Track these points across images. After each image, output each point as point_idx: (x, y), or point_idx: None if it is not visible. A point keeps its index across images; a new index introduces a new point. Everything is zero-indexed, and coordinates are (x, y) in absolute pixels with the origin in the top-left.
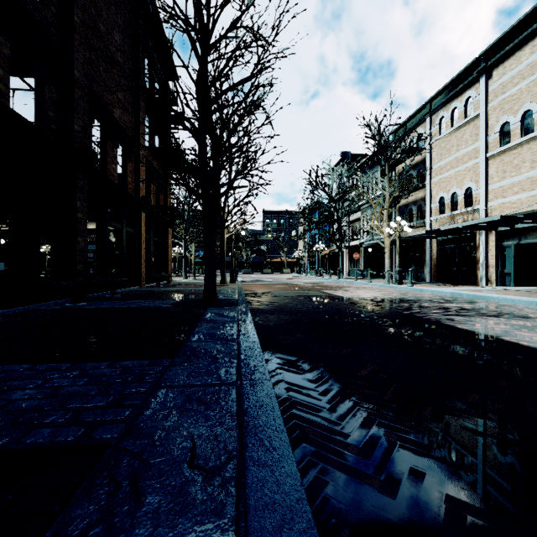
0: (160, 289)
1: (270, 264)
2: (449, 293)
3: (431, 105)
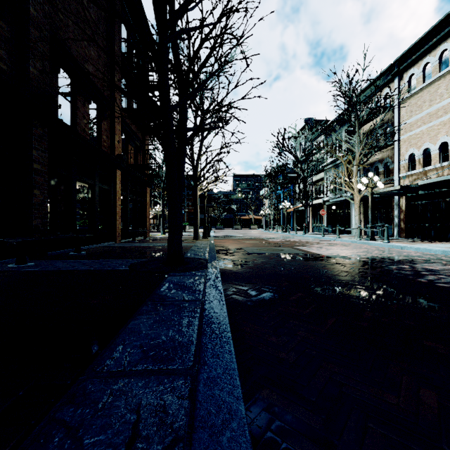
0: (132, 245)
1: (239, 221)
2: (439, 251)
3: (400, 64)
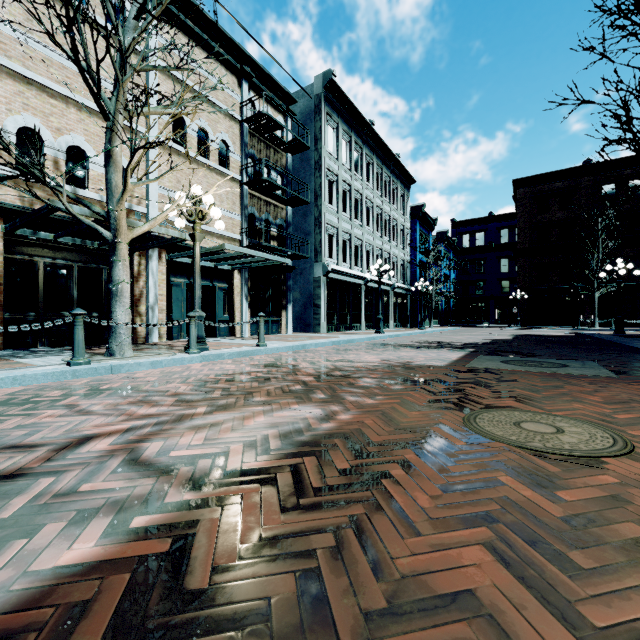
0: None
1: None
2: (331, 342)
3: None
